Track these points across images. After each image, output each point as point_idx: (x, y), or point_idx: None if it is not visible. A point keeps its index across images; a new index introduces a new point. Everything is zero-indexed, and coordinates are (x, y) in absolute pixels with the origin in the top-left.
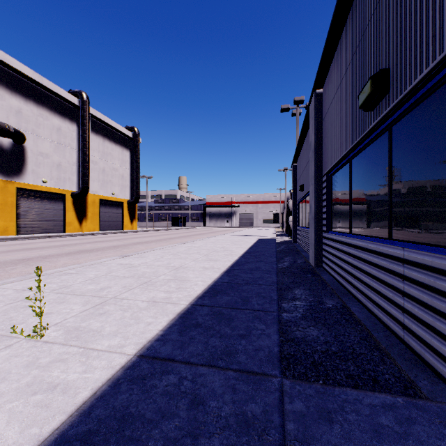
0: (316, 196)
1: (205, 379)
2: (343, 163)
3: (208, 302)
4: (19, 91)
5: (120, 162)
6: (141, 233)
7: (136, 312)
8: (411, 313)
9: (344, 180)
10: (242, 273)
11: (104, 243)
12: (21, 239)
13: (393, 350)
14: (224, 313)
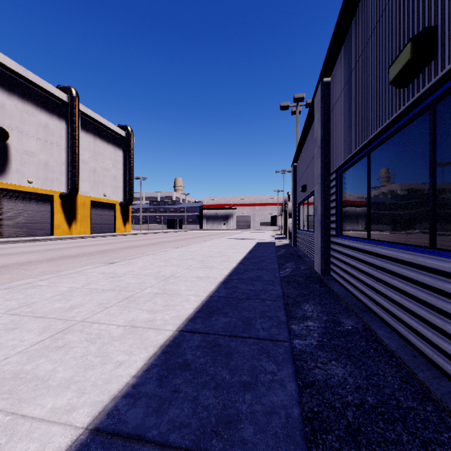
0: (323, 197)
1: None
2: (358, 157)
3: (200, 326)
4: (1, 85)
5: (112, 162)
6: (134, 236)
7: (105, 344)
8: None
9: (359, 177)
10: (241, 284)
11: (92, 247)
12: (3, 243)
13: None
14: (220, 344)
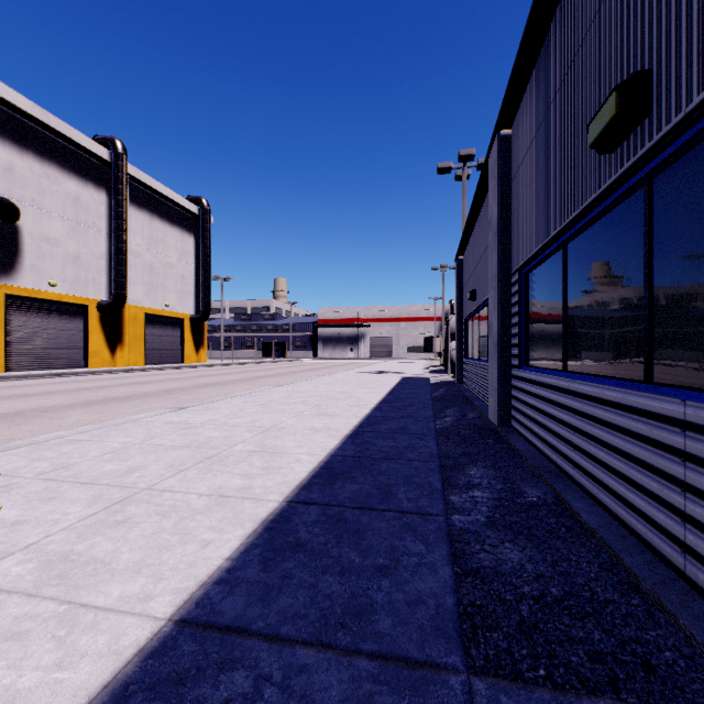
0: (500, 308)
1: (309, 681)
2: (550, 250)
3: (318, 495)
4: (9, 136)
5: (178, 254)
6: (213, 369)
7: (184, 519)
8: (703, 524)
9: (552, 279)
10: (377, 439)
11: (149, 385)
12: (11, 379)
13: (668, 596)
14: (347, 518)
